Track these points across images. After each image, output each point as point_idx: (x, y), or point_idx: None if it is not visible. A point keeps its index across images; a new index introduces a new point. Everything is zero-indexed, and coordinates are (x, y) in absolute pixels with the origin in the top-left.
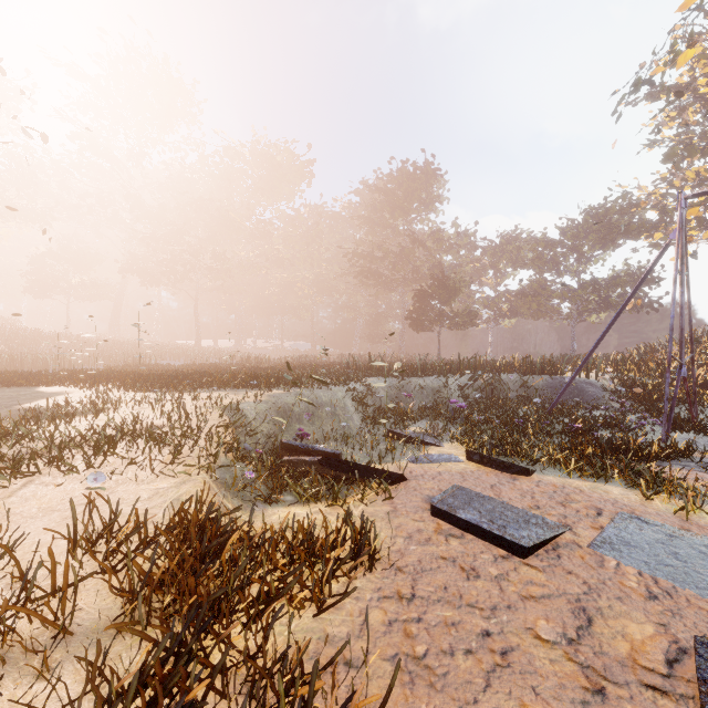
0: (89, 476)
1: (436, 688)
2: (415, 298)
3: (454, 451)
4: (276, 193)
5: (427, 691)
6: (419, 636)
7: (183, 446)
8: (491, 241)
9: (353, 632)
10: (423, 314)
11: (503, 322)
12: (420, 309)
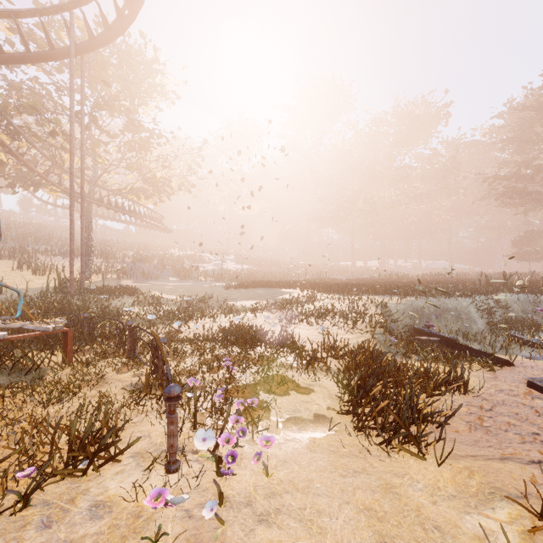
0: (319, 327)
1: (488, 435)
2: None
3: None
4: (413, 141)
5: (483, 434)
6: (487, 421)
7: (357, 320)
8: None
9: (447, 409)
10: None
11: None
12: None
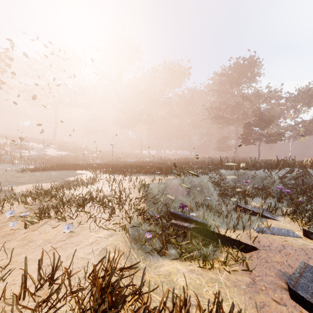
0: (64, 225)
1: None
2: (244, 127)
3: (288, 226)
4: (173, 84)
5: None
6: None
7: (114, 210)
8: (291, 93)
9: None
10: (249, 136)
11: (299, 138)
12: (248, 133)
